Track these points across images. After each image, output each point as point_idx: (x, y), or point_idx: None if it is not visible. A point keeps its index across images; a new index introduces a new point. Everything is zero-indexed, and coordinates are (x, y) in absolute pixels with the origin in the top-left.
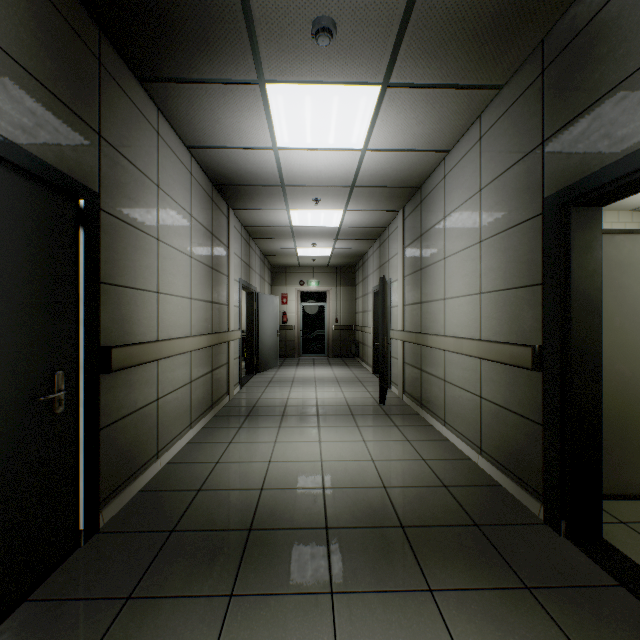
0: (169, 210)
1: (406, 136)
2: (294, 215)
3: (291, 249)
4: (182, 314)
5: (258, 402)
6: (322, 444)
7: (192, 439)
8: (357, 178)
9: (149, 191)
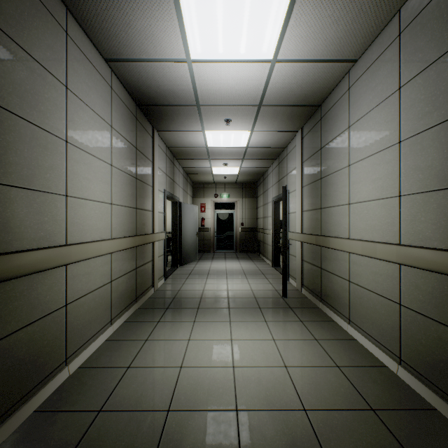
0: (83, 115)
1: (317, 42)
2: (209, 136)
3: (207, 168)
4: (100, 218)
5: (178, 293)
6: (233, 343)
7: (111, 335)
8: (264, 96)
9: (53, 88)
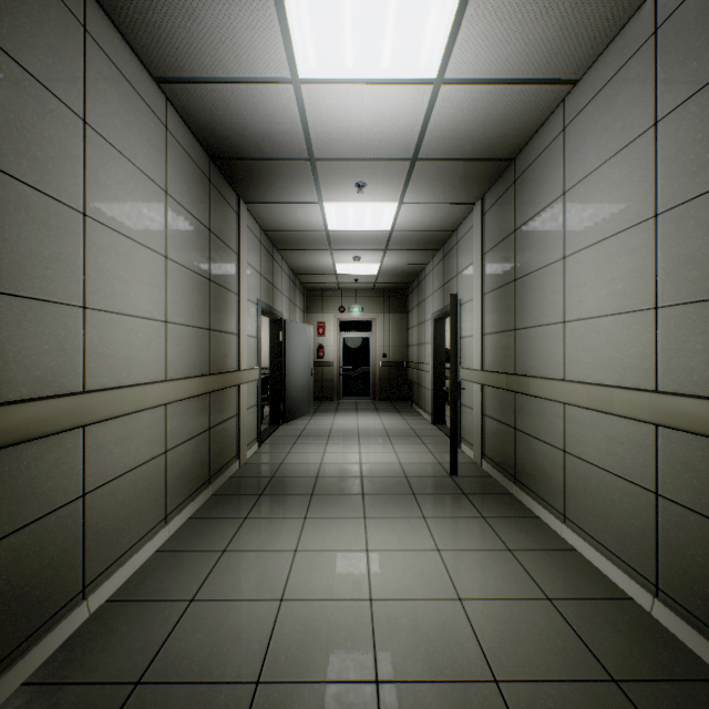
0: (114, 171)
1: (512, 47)
2: (330, 212)
3: (328, 265)
4: (146, 346)
5: (279, 469)
6: (371, 557)
7: (166, 542)
8: (422, 143)
9: (59, 122)
